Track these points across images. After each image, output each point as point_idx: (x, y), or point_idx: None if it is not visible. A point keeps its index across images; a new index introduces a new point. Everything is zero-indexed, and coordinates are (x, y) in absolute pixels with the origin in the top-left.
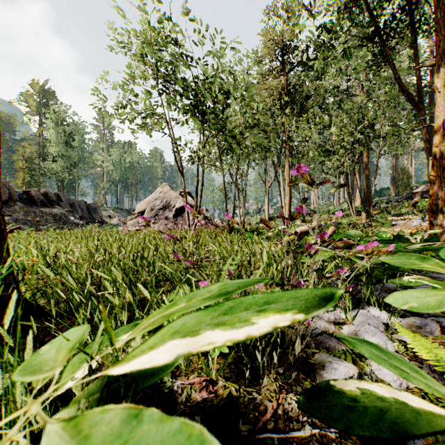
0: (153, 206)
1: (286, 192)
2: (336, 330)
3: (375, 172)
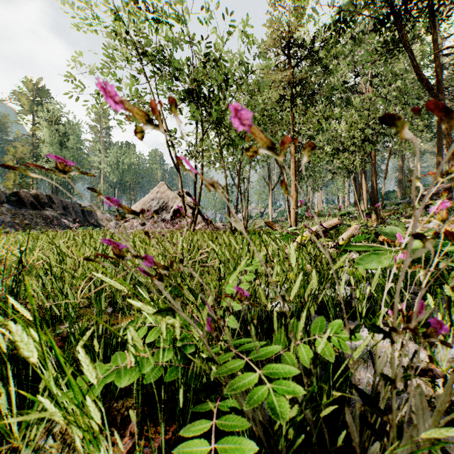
0: (149, 207)
1: (292, 193)
2: (428, 390)
3: (386, 171)
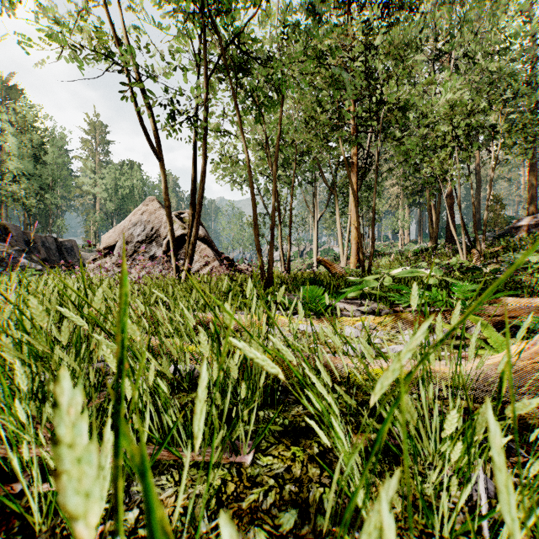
0: (129, 237)
1: (352, 219)
2: None
3: (490, 187)
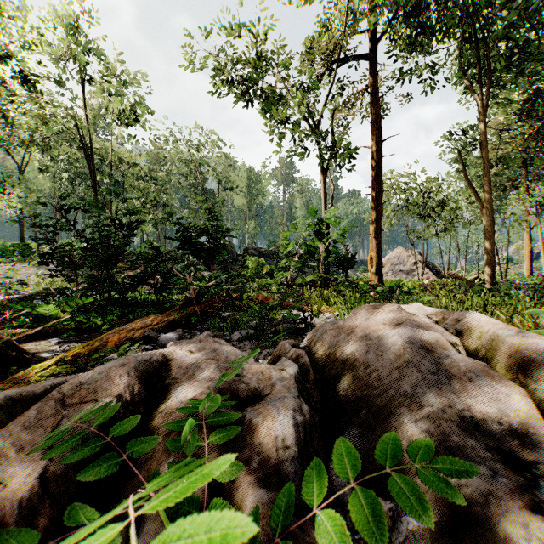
0: (391, 262)
1: (525, 244)
2: None
3: None
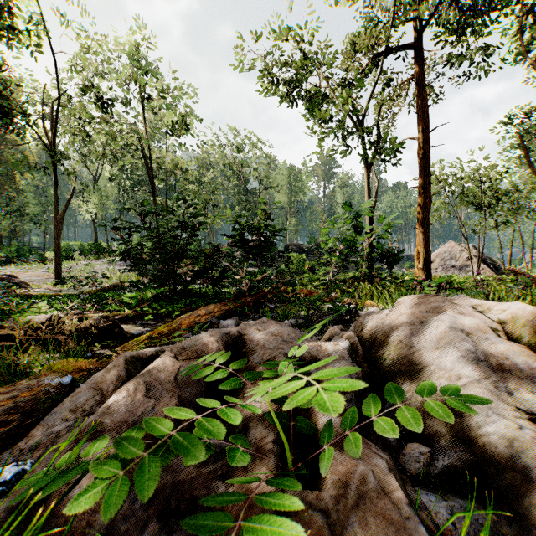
0: (441, 258)
1: None
2: None
3: None
